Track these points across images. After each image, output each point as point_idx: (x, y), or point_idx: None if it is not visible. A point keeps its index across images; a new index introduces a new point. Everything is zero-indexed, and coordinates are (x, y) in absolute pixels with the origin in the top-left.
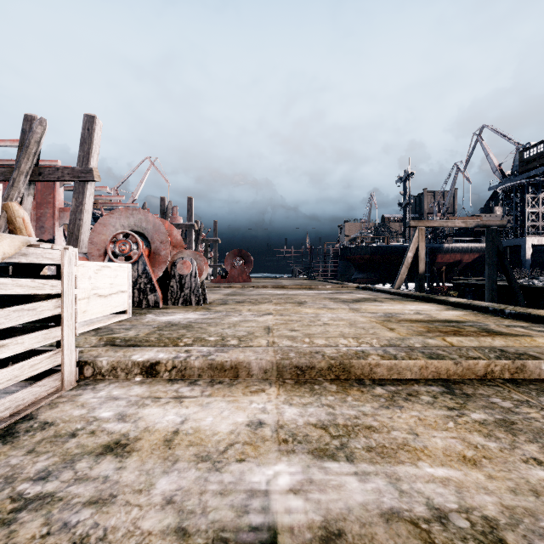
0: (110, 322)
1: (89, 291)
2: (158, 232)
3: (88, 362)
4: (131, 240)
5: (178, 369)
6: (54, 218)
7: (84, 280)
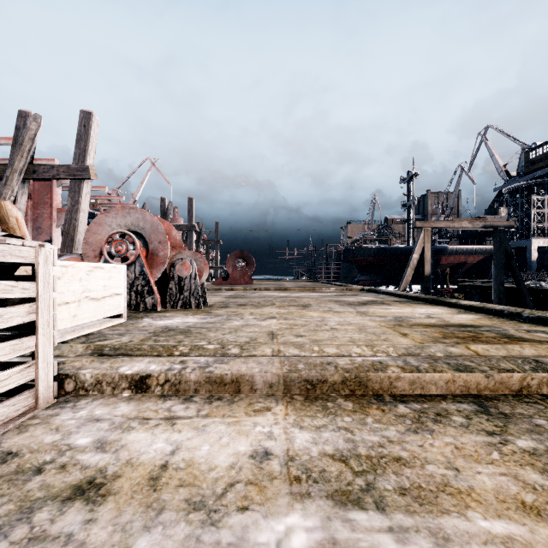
0: (104, 327)
1: (80, 294)
2: (156, 232)
3: (70, 375)
4: (127, 241)
5: (172, 383)
6: (52, 219)
7: (74, 282)
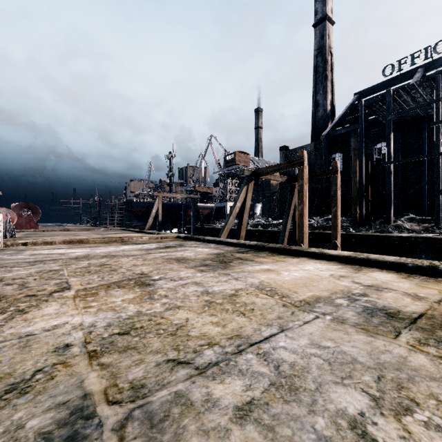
0: None
1: None
2: None
3: (4, 243)
4: None
5: (34, 243)
6: None
7: None
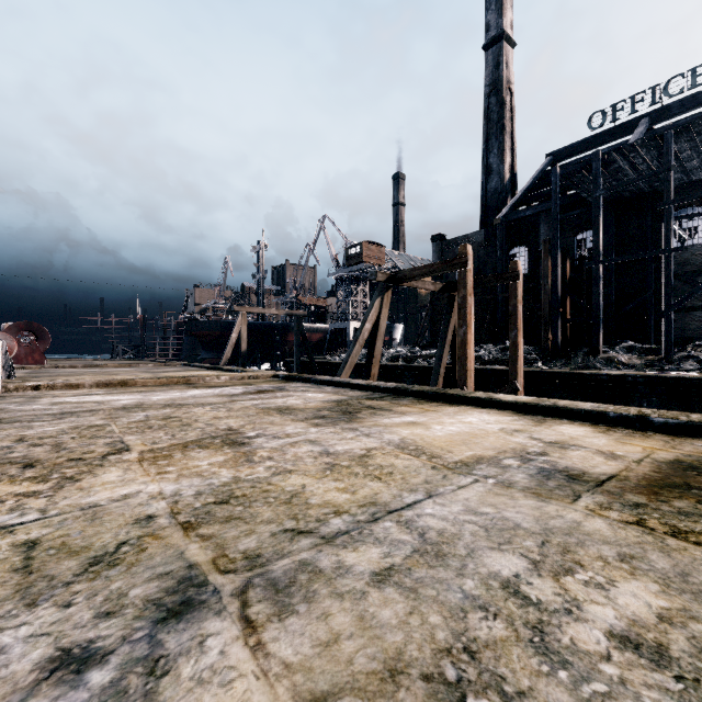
0: None
1: None
2: None
3: (3, 387)
4: None
5: (51, 387)
6: None
7: None
